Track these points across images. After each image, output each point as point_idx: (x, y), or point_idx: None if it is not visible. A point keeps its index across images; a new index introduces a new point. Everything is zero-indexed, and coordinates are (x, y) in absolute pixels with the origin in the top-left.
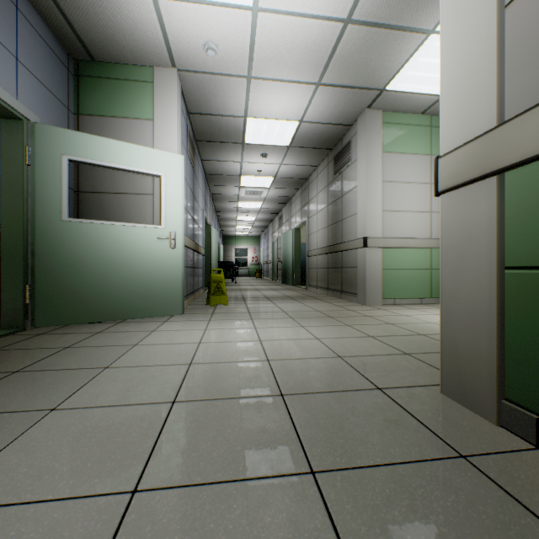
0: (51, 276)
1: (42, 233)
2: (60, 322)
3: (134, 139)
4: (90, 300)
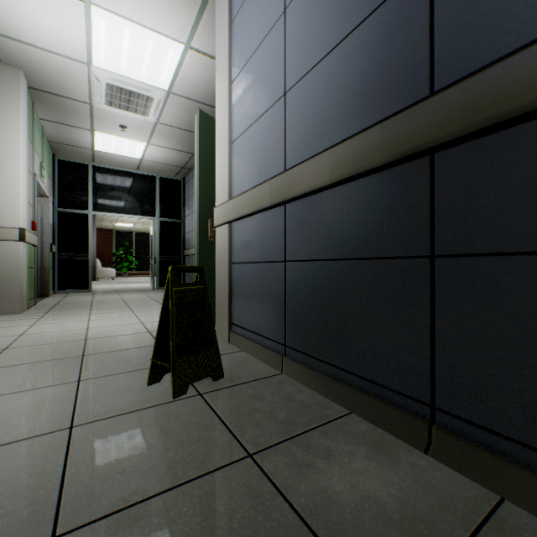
0: None
1: None
2: None
3: None
4: None
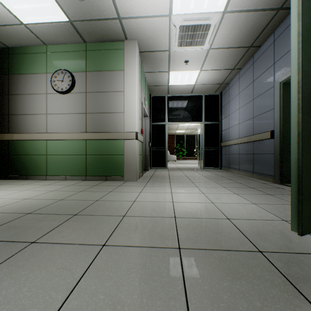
0: None
1: None
2: None
3: None
4: None
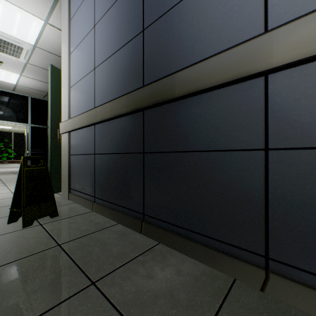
0: None
1: None
2: None
3: None
4: None
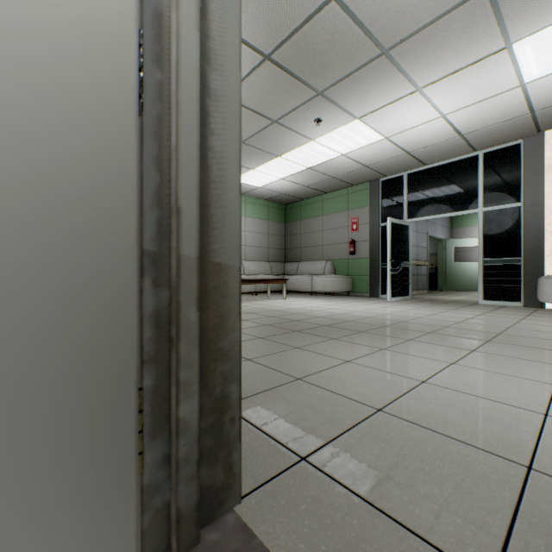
0: (449, 278)
1: (447, 267)
2: (451, 289)
3: (470, 233)
4: (459, 284)
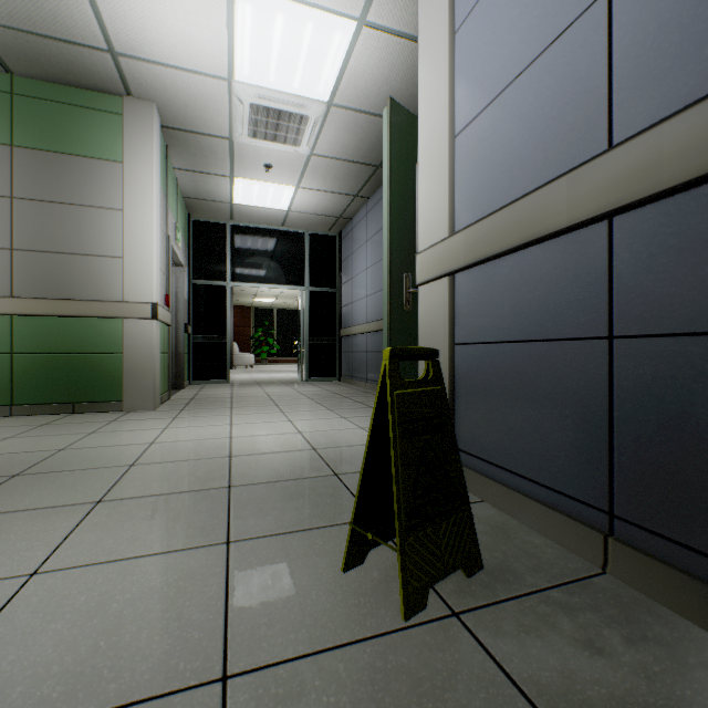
0: None
1: None
2: None
3: None
4: None
